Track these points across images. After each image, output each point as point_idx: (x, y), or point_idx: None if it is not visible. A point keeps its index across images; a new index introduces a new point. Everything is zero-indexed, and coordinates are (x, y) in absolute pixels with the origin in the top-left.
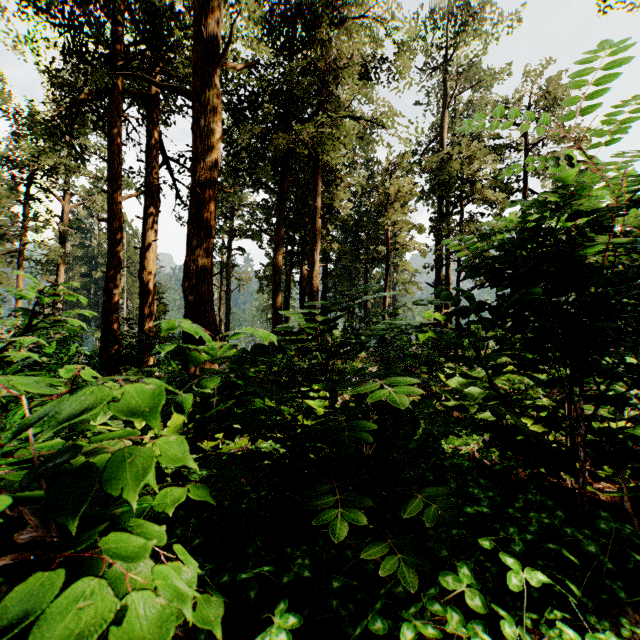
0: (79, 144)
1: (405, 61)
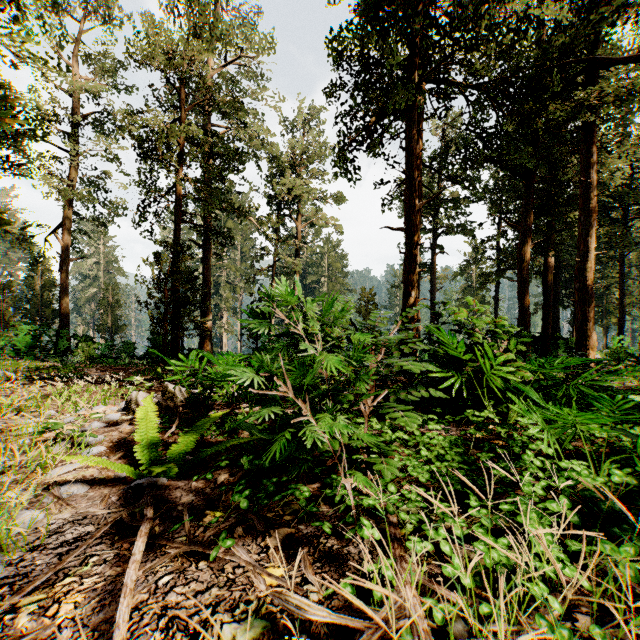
0: (353, 168)
1: None
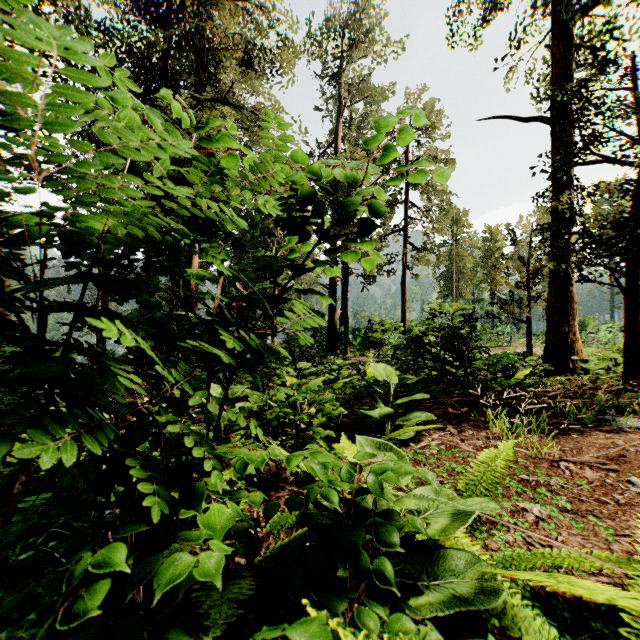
0: None
1: (291, 58)
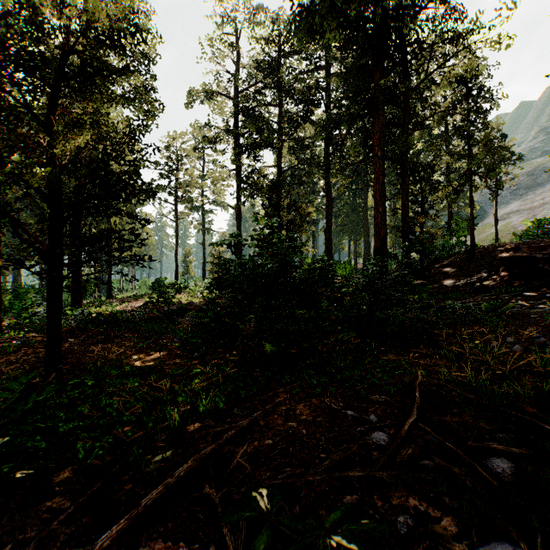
0: None
1: None
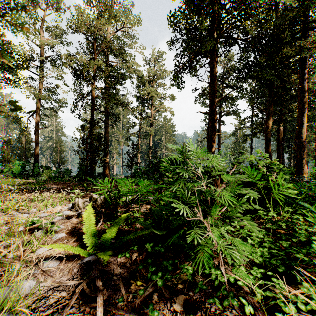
0: (181, 82)
1: None
